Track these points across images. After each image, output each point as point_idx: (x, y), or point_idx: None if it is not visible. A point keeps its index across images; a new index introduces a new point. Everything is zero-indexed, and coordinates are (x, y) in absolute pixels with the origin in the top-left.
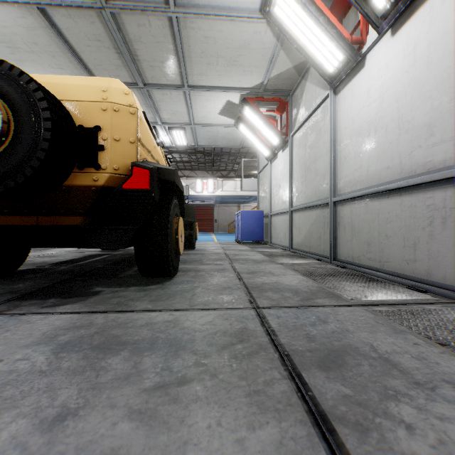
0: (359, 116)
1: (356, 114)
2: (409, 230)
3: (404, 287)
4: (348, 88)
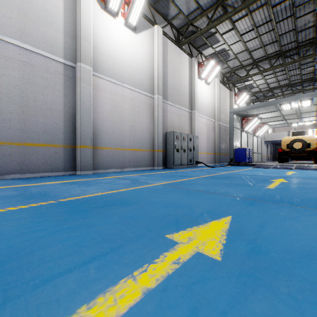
0: None
1: None
2: None
3: None
4: None
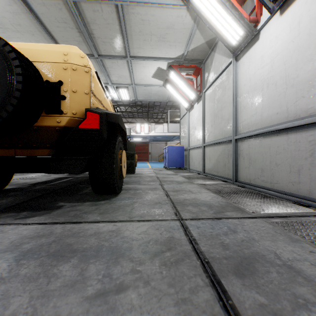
0: (255, 76)
1: (252, 74)
2: (294, 160)
3: (290, 202)
4: (246, 56)
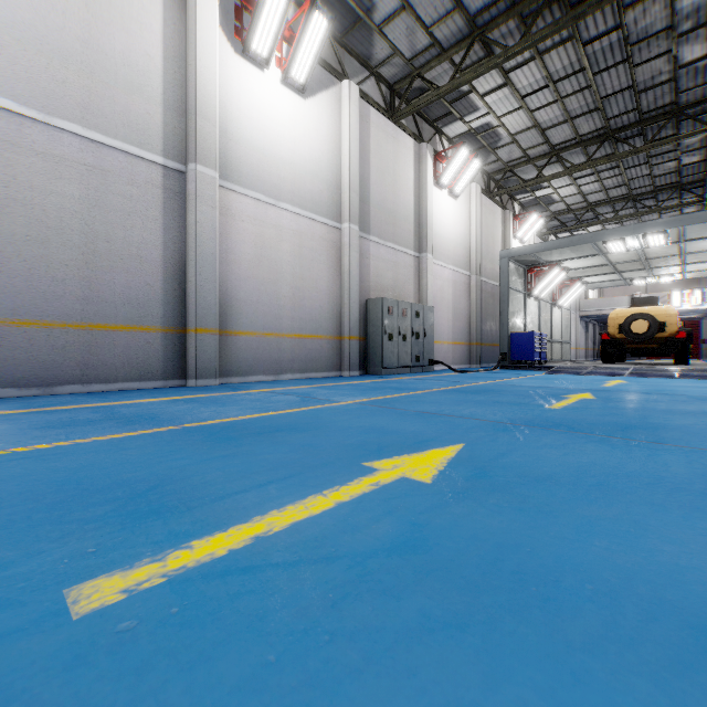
0: None
1: None
2: None
3: None
4: None
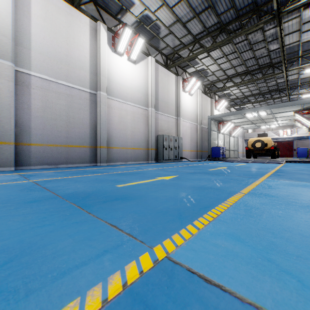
0: None
1: None
2: None
3: None
4: None
